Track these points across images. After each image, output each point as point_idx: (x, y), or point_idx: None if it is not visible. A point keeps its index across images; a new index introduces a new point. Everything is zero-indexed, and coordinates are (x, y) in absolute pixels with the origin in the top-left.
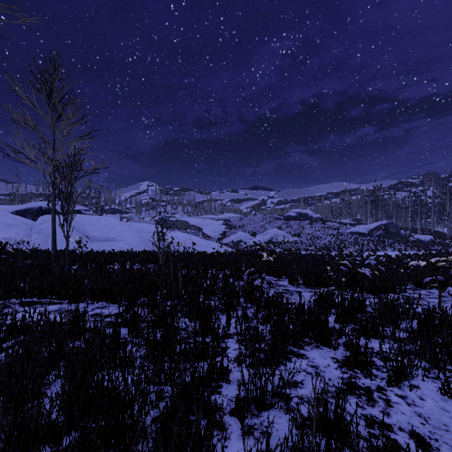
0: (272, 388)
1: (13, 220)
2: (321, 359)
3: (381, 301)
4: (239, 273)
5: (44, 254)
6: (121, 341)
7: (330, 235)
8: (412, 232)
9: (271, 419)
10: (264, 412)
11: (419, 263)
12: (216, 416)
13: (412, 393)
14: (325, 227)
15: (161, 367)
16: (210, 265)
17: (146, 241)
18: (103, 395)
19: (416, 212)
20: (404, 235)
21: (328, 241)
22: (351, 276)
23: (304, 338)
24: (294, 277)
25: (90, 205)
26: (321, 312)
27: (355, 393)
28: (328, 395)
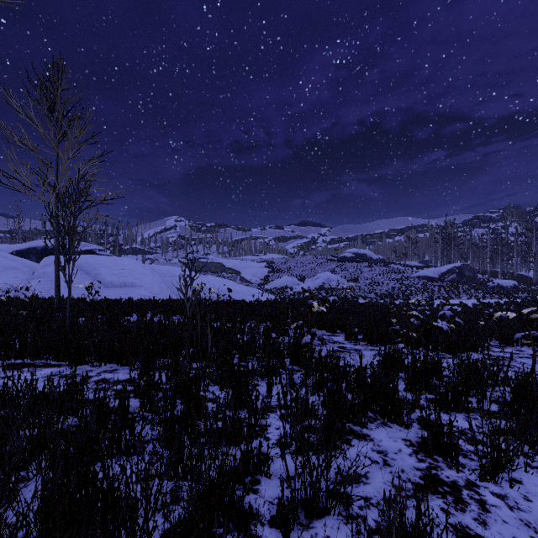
0: (327, 488)
1: (12, 262)
2: (390, 441)
3: (462, 362)
4: (284, 327)
5: (46, 303)
6: (131, 417)
7: (393, 280)
8: (492, 276)
9: (326, 533)
10: (316, 520)
11: (508, 314)
12: (251, 527)
13: (514, 491)
14: (388, 271)
15: (178, 456)
16: (248, 317)
17: (172, 288)
18: (95, 499)
19: (496, 253)
20: (481, 280)
21: (391, 287)
22: (424, 331)
23: (367, 413)
24: (352, 331)
25: (106, 244)
26: (388, 378)
27: (438, 491)
28: (402, 494)
